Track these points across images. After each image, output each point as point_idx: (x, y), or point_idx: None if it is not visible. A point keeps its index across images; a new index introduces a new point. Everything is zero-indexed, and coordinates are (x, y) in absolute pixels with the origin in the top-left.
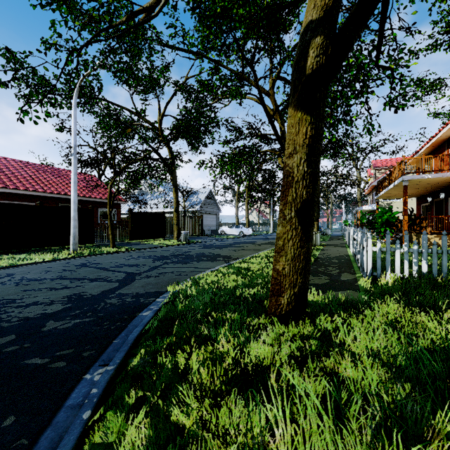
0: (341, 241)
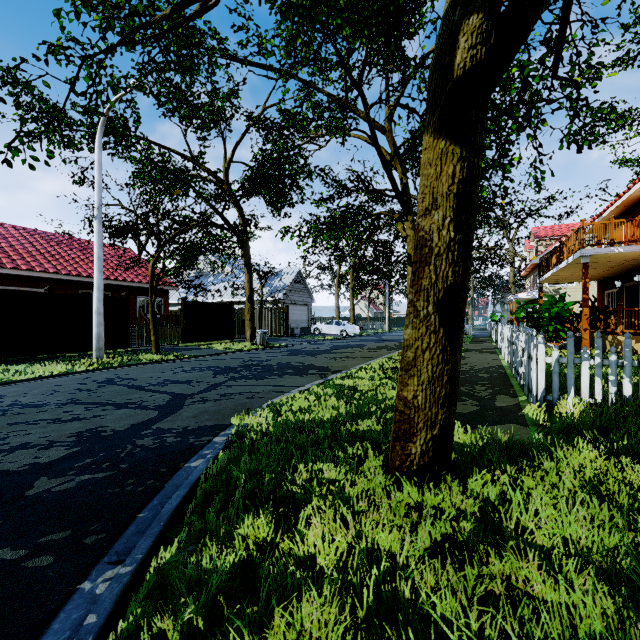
0: (488, 344)
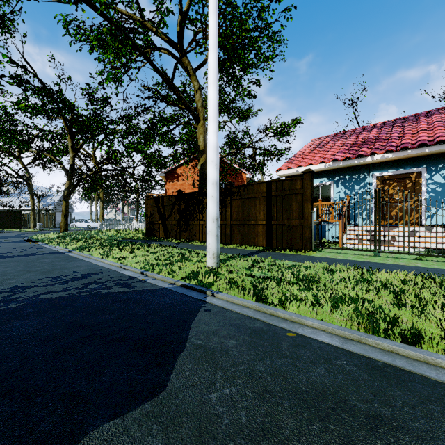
0: None
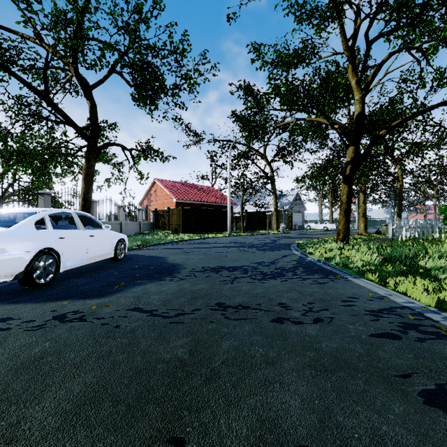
0: None
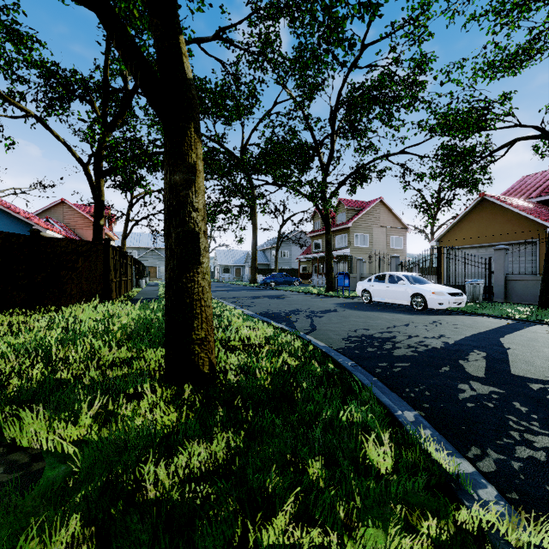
0: None
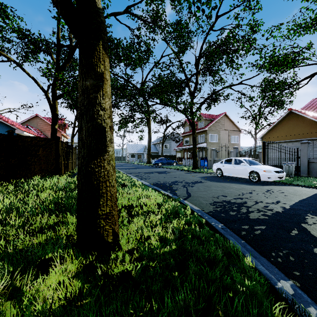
0: None
